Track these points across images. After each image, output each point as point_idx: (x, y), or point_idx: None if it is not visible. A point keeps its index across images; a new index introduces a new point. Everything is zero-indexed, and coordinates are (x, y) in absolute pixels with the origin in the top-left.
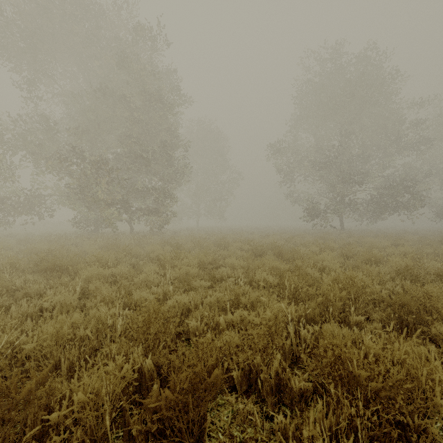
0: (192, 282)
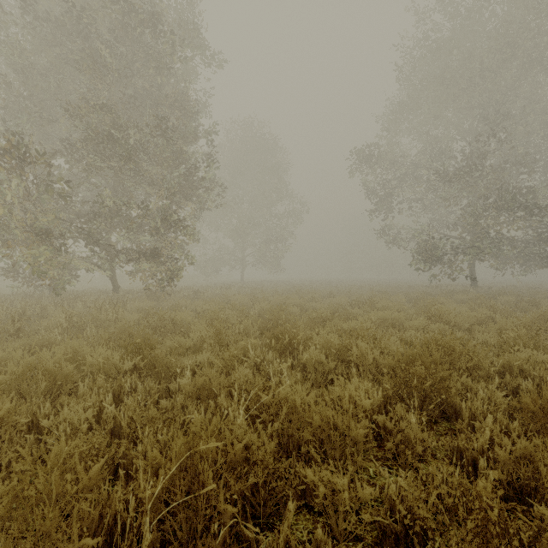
0: None
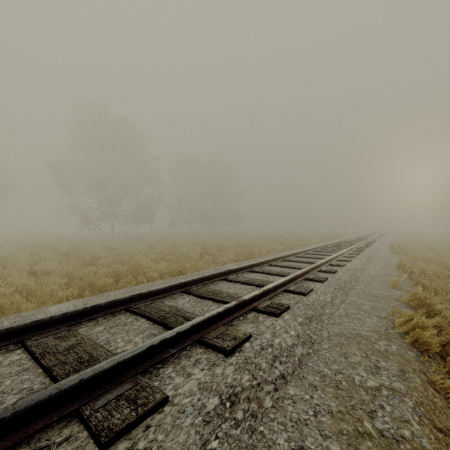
0: None
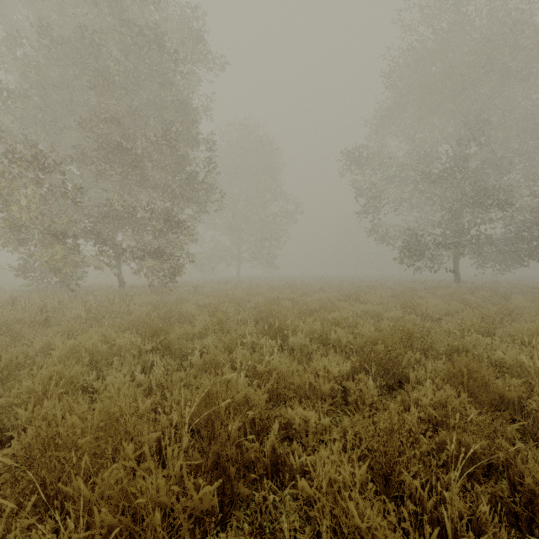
0: None
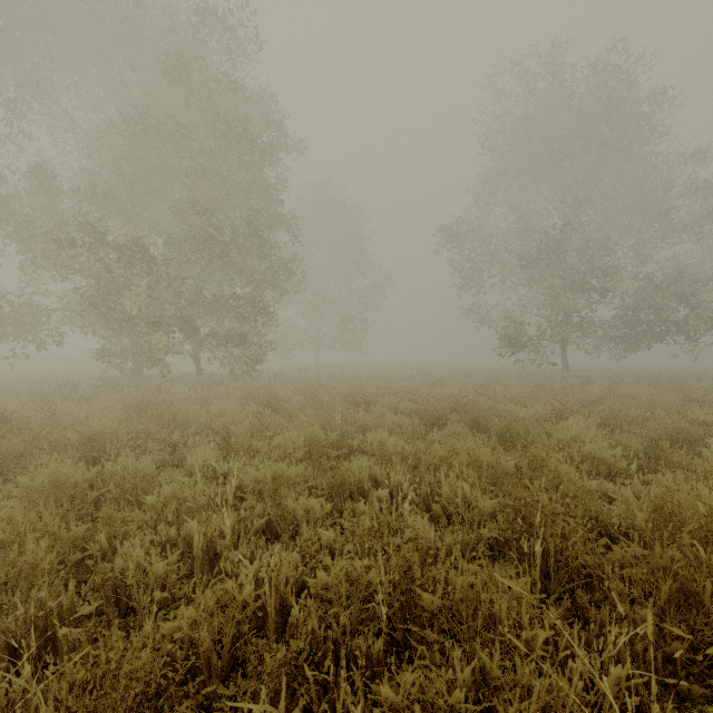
0: (287, 502)
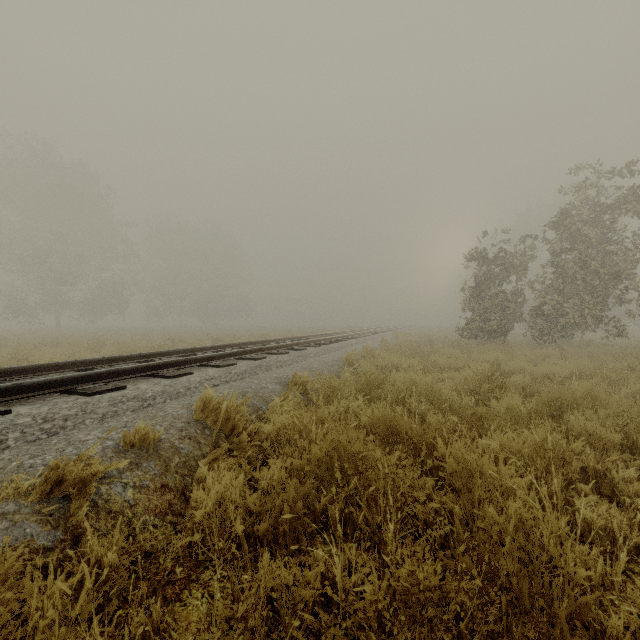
0: None
